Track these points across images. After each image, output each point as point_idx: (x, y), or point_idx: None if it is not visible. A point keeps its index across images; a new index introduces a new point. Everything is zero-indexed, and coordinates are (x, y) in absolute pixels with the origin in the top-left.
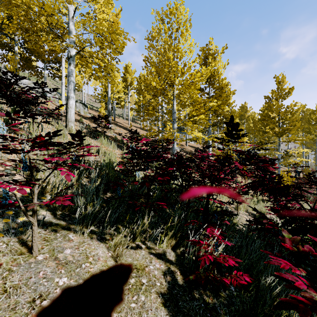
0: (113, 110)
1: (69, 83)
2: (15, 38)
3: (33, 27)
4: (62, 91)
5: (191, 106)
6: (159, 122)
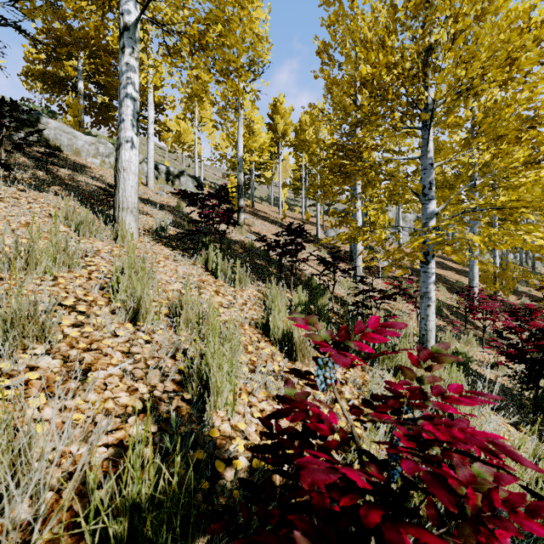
0: (251, 188)
1: (121, 104)
2: (79, 66)
3: (108, 43)
4: (148, 152)
5: (492, 139)
6: (357, 203)
